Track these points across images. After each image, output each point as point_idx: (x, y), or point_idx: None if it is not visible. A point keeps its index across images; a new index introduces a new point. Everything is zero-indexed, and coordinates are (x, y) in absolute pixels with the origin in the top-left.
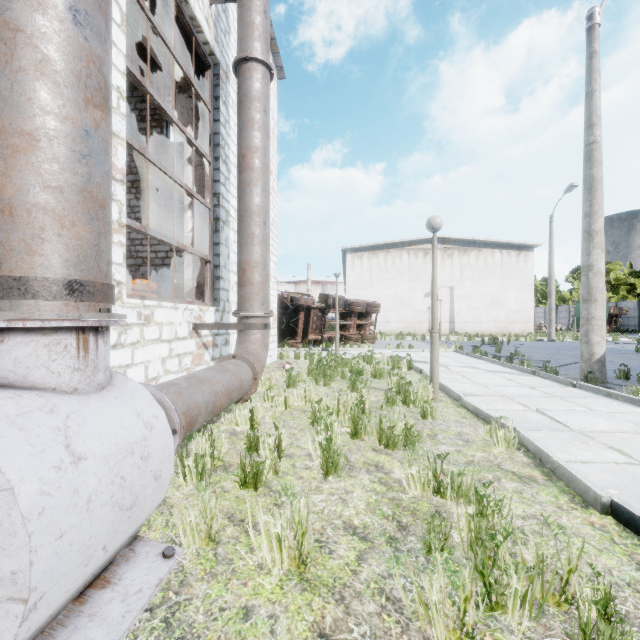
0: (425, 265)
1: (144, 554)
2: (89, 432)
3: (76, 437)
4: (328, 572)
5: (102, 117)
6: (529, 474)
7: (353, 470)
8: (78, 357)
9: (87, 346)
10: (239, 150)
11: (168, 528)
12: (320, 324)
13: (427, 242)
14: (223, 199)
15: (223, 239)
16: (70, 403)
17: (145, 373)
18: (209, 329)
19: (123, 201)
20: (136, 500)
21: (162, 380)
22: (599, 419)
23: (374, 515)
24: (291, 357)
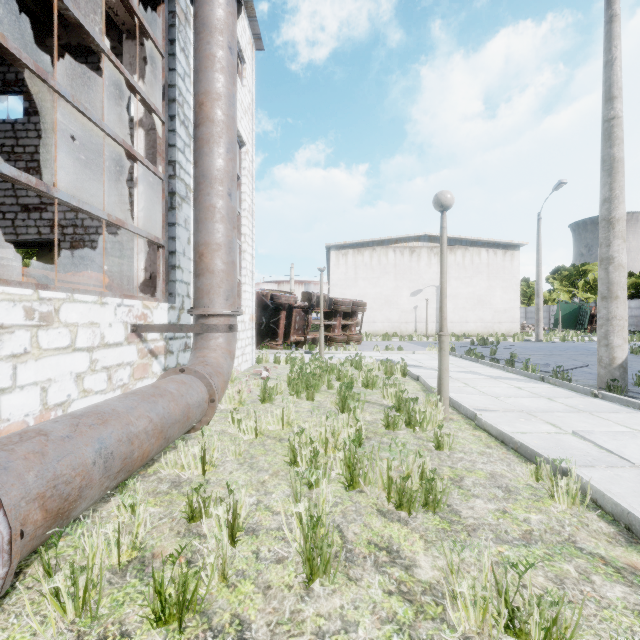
0: (411, 263)
1: None
2: None
3: None
4: None
5: None
6: (628, 561)
7: (353, 562)
8: None
9: None
10: (195, 97)
11: None
12: (303, 324)
13: (413, 240)
14: (181, 169)
15: (181, 219)
16: None
17: (41, 398)
18: (155, 332)
19: None
20: None
21: (76, 405)
22: None
23: None
24: (270, 361)
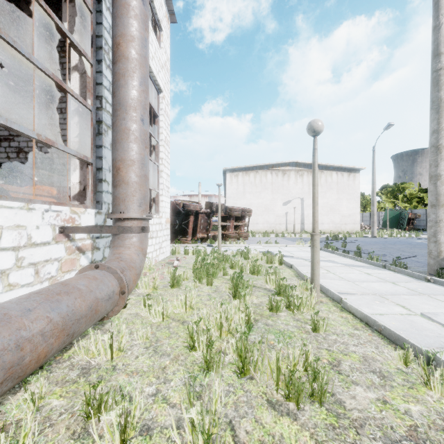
0: (283, 182)
1: None
2: None
3: None
4: None
5: None
6: None
7: None
8: None
9: None
10: (113, 39)
11: None
12: (206, 225)
13: (285, 165)
14: (107, 103)
15: (107, 143)
16: None
17: None
18: (79, 233)
19: None
20: None
21: (0, 298)
22: None
23: None
24: (181, 253)
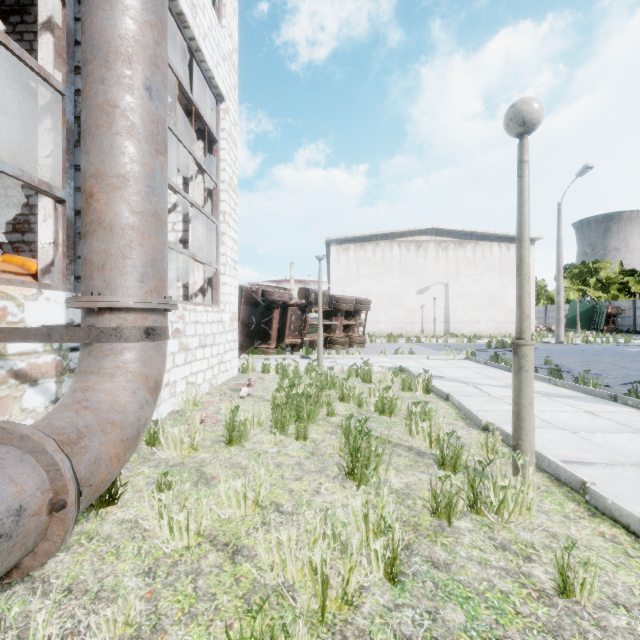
0: (418, 259)
1: None
2: None
3: None
4: None
5: None
6: None
7: None
8: None
9: None
10: None
11: None
12: (299, 325)
13: (420, 234)
14: None
15: None
16: None
17: None
18: None
19: None
20: None
21: None
22: None
23: None
24: (258, 370)
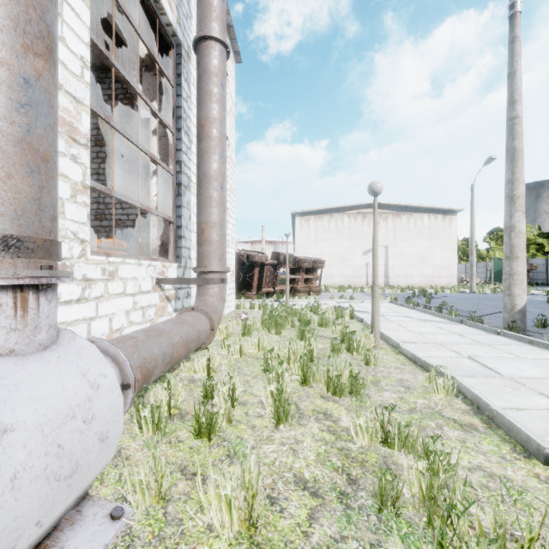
0: (363, 227)
1: (91, 516)
2: (21, 399)
3: (4, 406)
4: (279, 534)
5: (45, 67)
6: (469, 422)
7: (303, 418)
8: (15, 317)
9: (26, 305)
10: (198, 121)
11: (120, 483)
12: (272, 278)
13: (365, 207)
14: (185, 166)
15: (185, 202)
16: (3, 367)
17: (109, 325)
18: (171, 283)
19: (87, 164)
20: (77, 466)
21: (126, 331)
22: (526, 366)
23: (324, 467)
24: (247, 307)
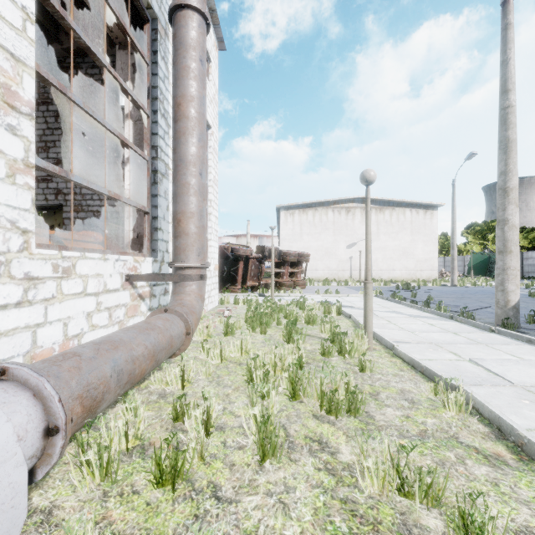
0: (347, 221)
1: None
2: None
3: None
4: None
5: None
6: (494, 451)
7: (293, 449)
8: None
9: None
10: (174, 99)
11: None
12: (257, 272)
13: (349, 201)
14: (162, 152)
15: (162, 191)
16: None
17: (64, 331)
18: (143, 280)
19: (31, 138)
20: None
21: (87, 336)
22: (534, 370)
23: (325, 534)
24: (231, 302)
